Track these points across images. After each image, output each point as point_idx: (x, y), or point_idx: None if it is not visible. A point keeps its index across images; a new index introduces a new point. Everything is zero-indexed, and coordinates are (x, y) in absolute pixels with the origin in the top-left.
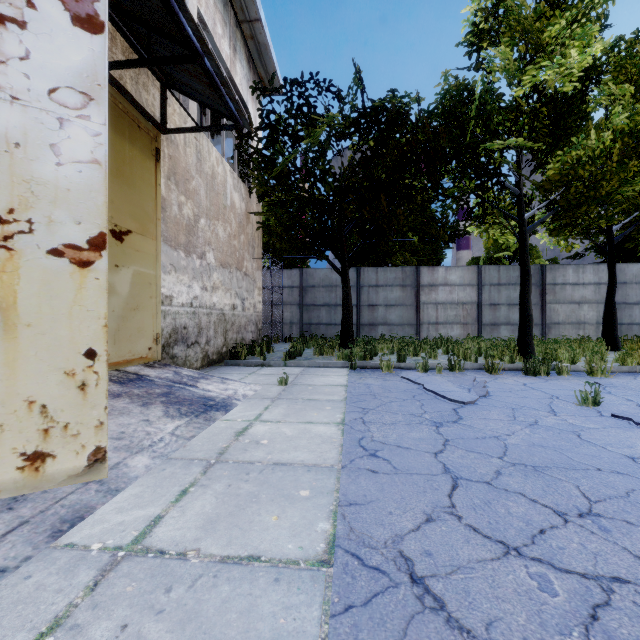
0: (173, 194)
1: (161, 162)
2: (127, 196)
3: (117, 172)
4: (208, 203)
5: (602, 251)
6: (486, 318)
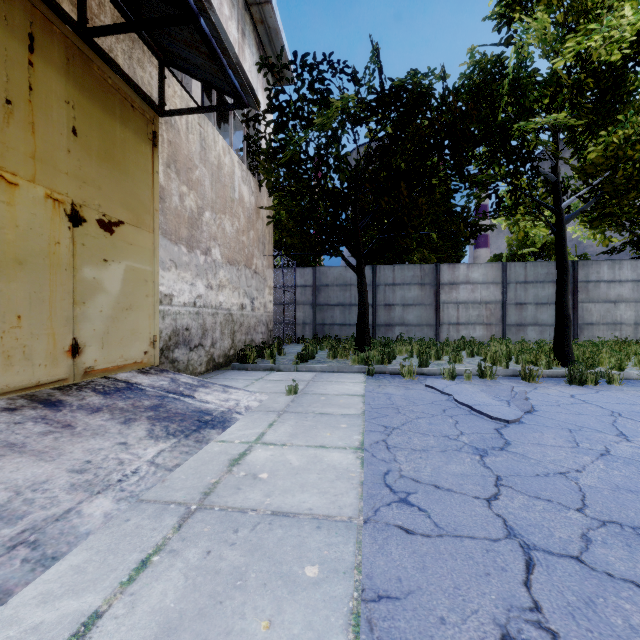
0: (173, 183)
1: (159, 147)
2: (118, 183)
3: (106, 155)
4: (214, 195)
5: (639, 246)
6: (511, 318)
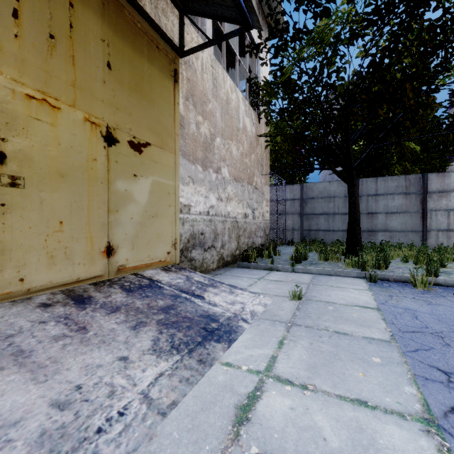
0: (191, 114)
1: (180, 83)
2: (146, 111)
3: (135, 87)
4: (223, 125)
5: None
6: None
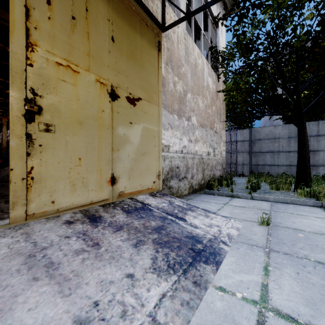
0: (170, 75)
1: (162, 52)
2: (138, 73)
3: (131, 55)
4: (192, 83)
5: None
6: None
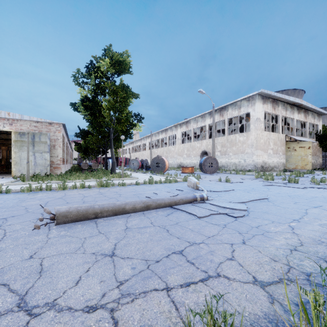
0: None
1: None
2: None
3: None
4: None
5: None
6: None
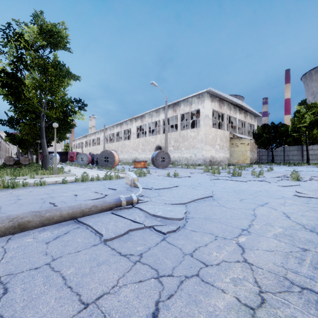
0: None
1: None
2: None
3: None
4: None
5: None
6: None
